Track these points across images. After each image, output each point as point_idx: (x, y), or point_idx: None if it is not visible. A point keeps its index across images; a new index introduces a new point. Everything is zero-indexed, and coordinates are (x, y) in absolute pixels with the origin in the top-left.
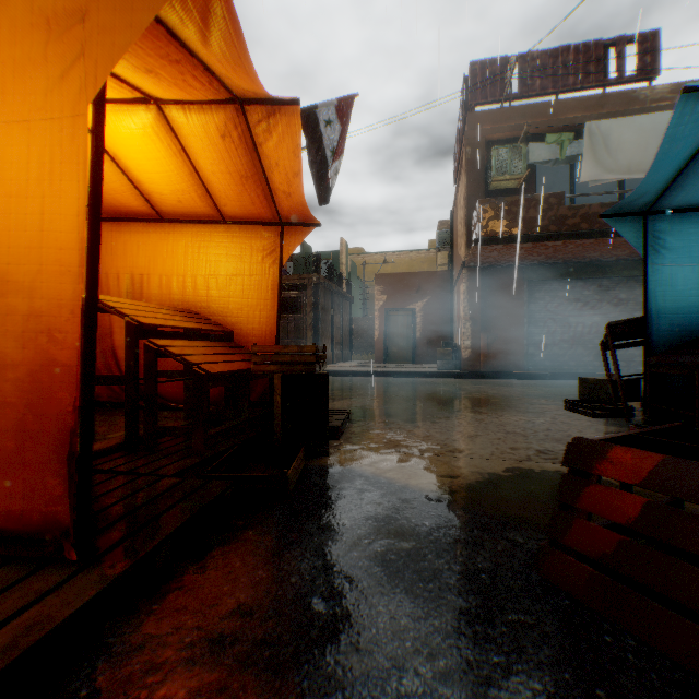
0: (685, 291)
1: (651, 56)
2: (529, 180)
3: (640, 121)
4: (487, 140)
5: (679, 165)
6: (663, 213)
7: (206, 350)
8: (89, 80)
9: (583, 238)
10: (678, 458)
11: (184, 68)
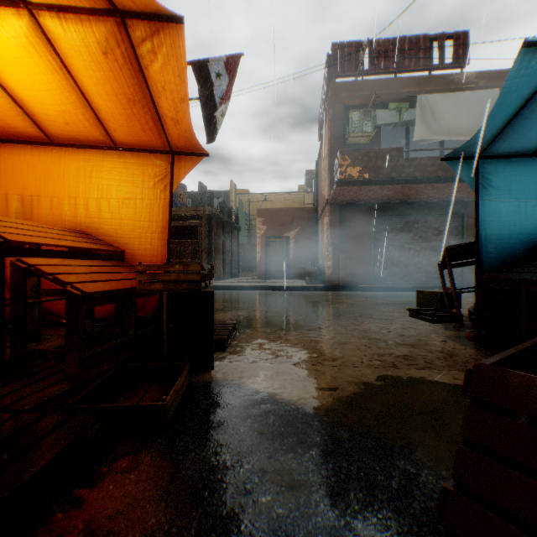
0: (506, 221)
1: (463, 50)
2: (376, 138)
3: (456, 97)
4: (345, 105)
5: (509, 116)
6: (490, 158)
7: (90, 268)
8: None
9: (417, 183)
10: None
11: None
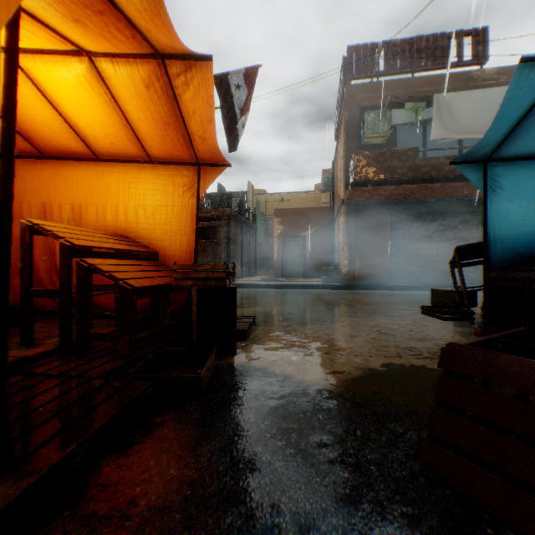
0: (515, 221)
1: (482, 46)
2: (392, 138)
3: (475, 95)
4: (360, 106)
5: (513, 122)
6: (499, 161)
7: (134, 267)
8: (1, 6)
9: (433, 182)
10: (533, 358)
11: (108, 19)
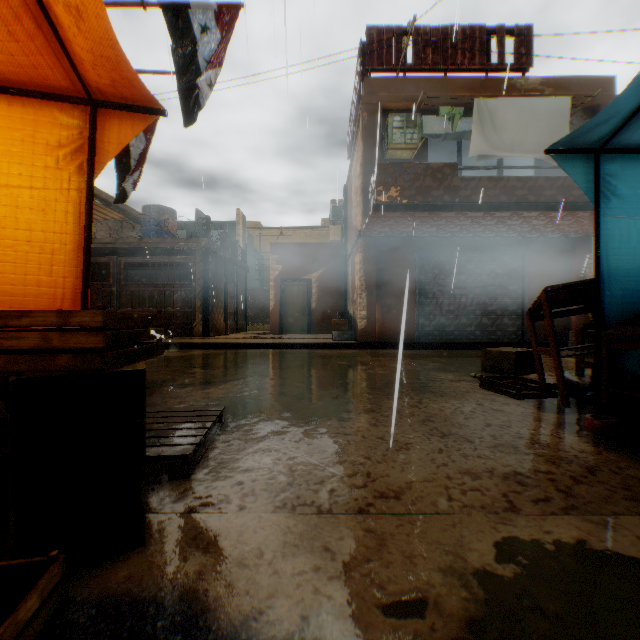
0: (637, 249)
1: (526, 48)
2: (422, 153)
3: (521, 104)
4: (383, 108)
5: None
6: (616, 152)
7: None
8: None
9: (475, 210)
10: None
11: None
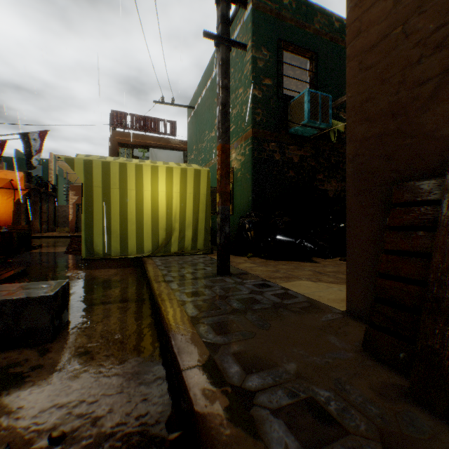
0: None
1: (174, 129)
2: None
3: (167, 152)
4: (119, 142)
5: None
6: None
7: None
8: None
9: None
10: None
11: None
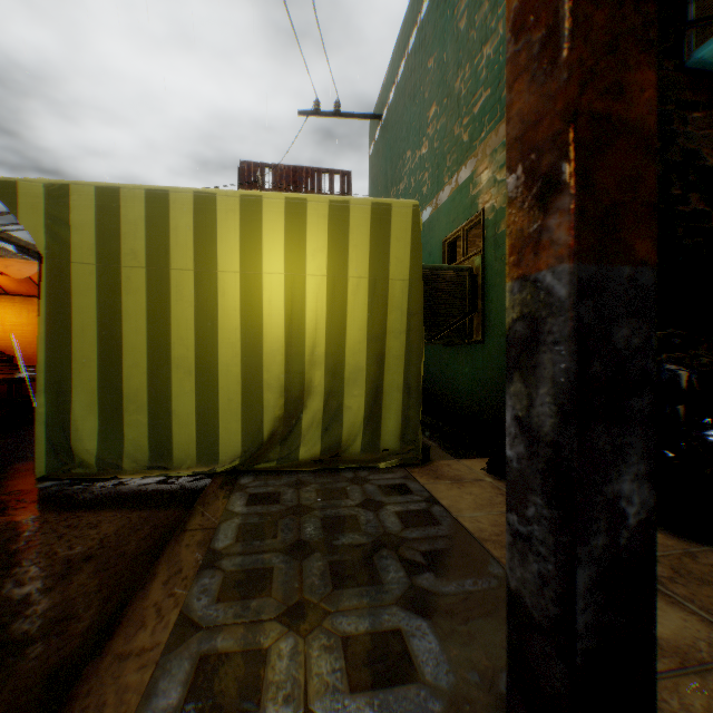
0: None
1: (348, 185)
2: None
3: None
4: None
5: None
6: None
7: None
8: None
9: None
10: None
11: None
